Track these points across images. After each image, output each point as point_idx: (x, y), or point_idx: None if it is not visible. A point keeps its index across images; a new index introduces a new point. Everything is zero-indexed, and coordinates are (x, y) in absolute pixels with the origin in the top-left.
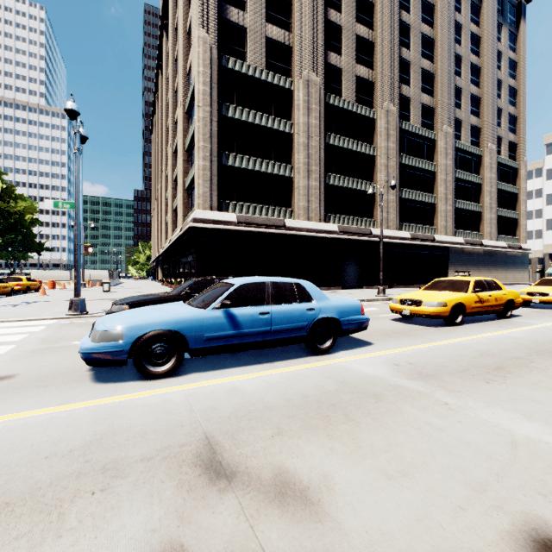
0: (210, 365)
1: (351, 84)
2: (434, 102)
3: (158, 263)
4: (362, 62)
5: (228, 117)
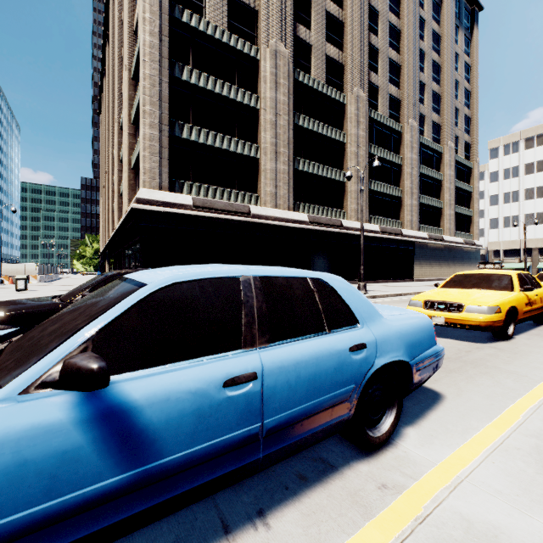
0: None
1: (321, 64)
2: (400, 94)
3: (105, 257)
4: (332, 41)
5: (183, 80)
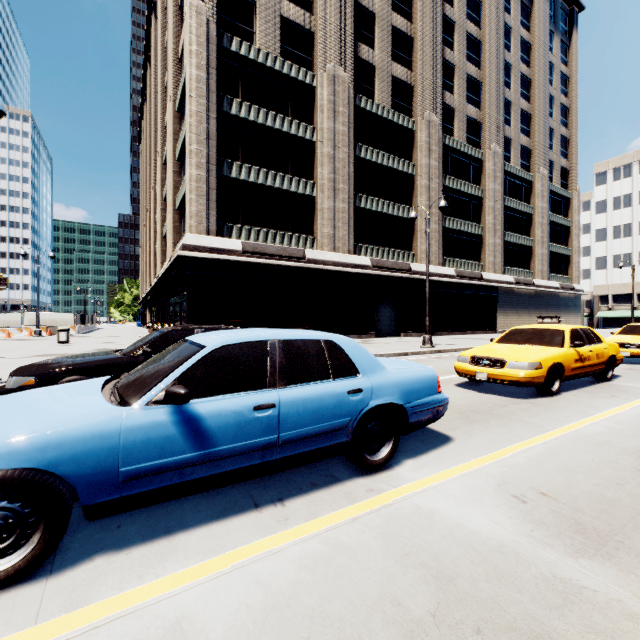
0: (147, 519)
1: (386, 86)
2: (481, 115)
3: (146, 304)
4: (399, 60)
5: (232, 115)
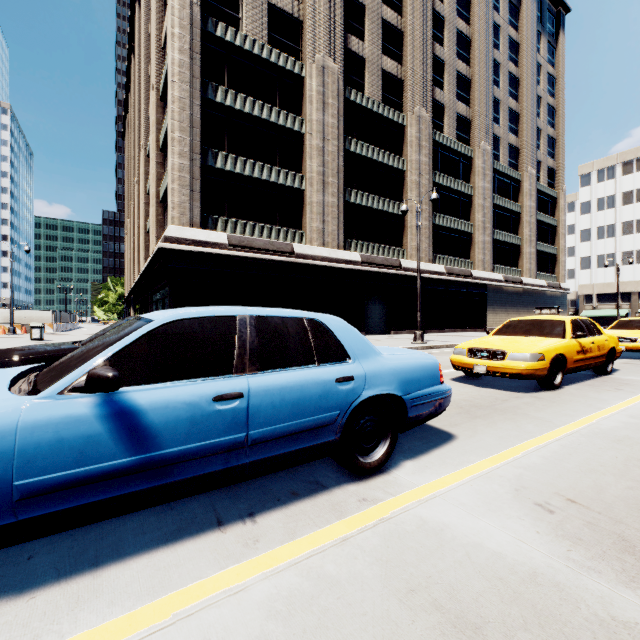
0: (72, 545)
1: (376, 80)
2: (470, 113)
3: (130, 302)
4: (390, 54)
5: (217, 103)
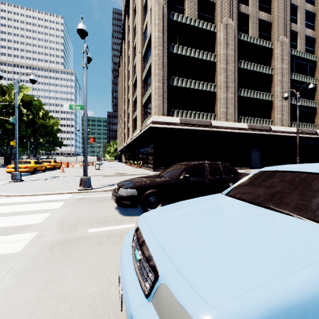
0: None
1: (255, 25)
2: (315, 34)
3: (122, 152)
4: (263, 9)
5: (173, 53)
